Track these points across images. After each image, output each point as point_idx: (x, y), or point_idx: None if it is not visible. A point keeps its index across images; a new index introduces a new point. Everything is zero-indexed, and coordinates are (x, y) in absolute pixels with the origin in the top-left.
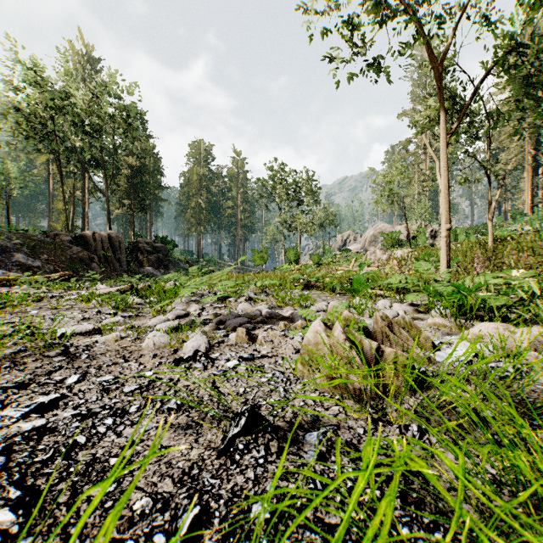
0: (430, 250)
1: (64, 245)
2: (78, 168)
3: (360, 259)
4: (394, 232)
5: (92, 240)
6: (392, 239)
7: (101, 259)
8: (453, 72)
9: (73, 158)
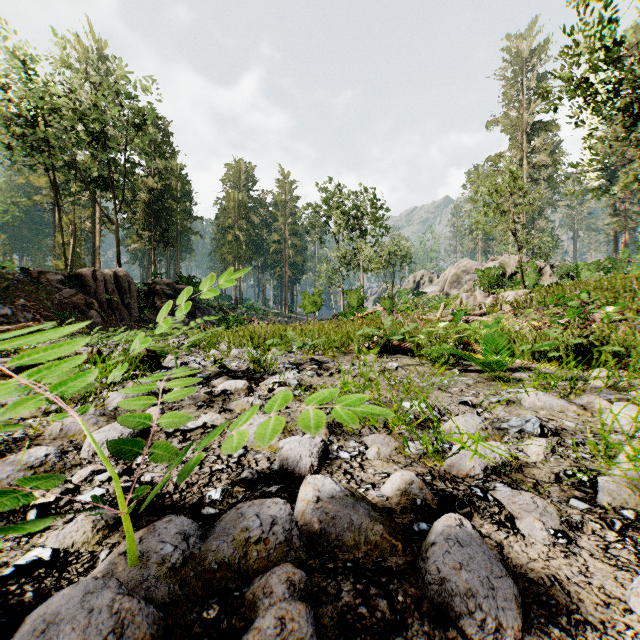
0: (559, 291)
1: (52, 286)
2: (80, 189)
3: (449, 304)
4: (492, 269)
5: (91, 280)
6: (489, 278)
7: (103, 304)
8: (616, 6)
9: (73, 176)
